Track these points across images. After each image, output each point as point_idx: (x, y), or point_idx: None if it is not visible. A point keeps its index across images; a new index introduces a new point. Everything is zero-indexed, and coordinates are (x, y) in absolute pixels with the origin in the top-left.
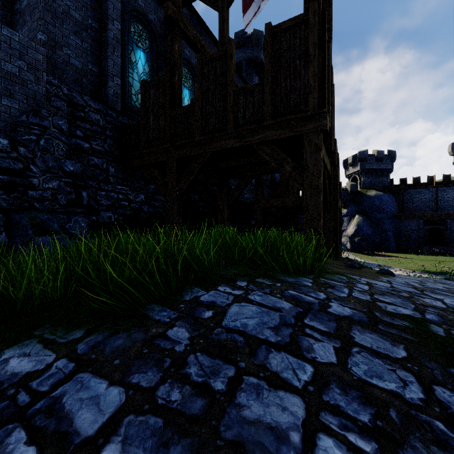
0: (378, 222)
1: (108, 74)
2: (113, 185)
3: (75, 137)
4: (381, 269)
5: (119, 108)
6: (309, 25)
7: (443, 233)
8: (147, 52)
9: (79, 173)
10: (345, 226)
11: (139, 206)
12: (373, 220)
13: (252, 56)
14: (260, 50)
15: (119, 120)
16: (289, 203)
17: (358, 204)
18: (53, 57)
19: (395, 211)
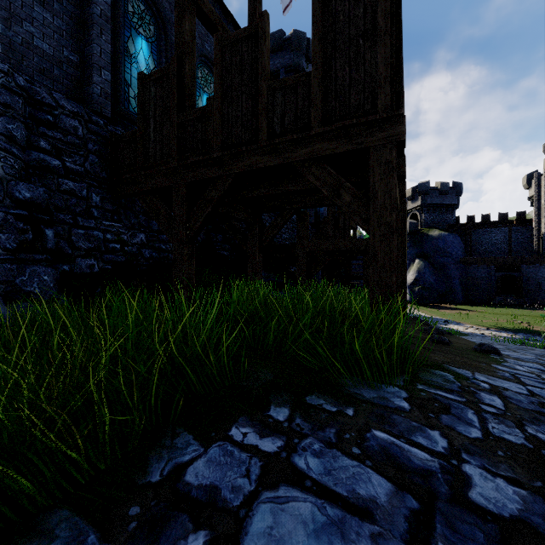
0: (442, 268)
1: (93, 65)
2: (98, 220)
3: (37, 150)
4: (480, 345)
5: (109, 114)
6: None
7: (518, 281)
8: (152, 42)
9: (42, 202)
10: None
11: (137, 250)
12: (436, 265)
13: (291, 63)
14: (302, 55)
15: (109, 130)
16: (342, 246)
17: (419, 246)
18: (6, 33)
19: (462, 255)
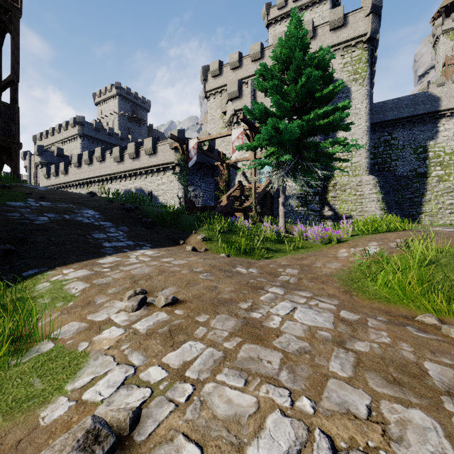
0: None
1: None
2: None
3: None
4: None
5: None
6: (16, 111)
7: None
8: None
9: None
10: None
11: None
12: None
13: None
14: None
15: None
16: None
17: None
18: None
19: None
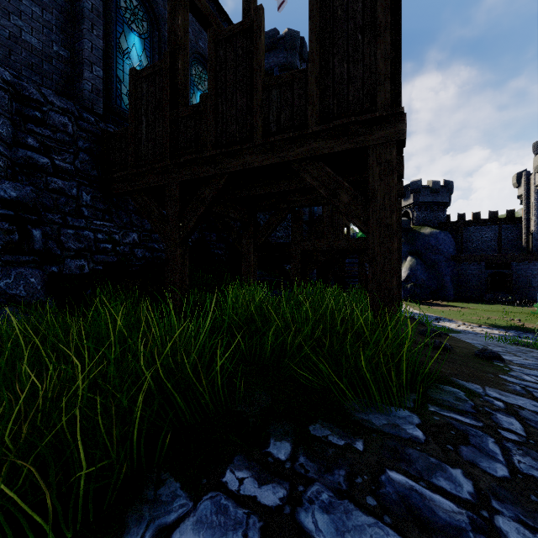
0: (434, 265)
1: (84, 61)
2: (89, 220)
3: (25, 147)
4: (482, 350)
5: (101, 111)
6: None
7: (508, 278)
8: (145, 38)
9: (29, 201)
10: None
11: (129, 250)
12: (428, 262)
13: (285, 61)
14: (296, 54)
15: (100, 128)
16: (337, 246)
17: (411, 244)
18: None
19: (453, 252)
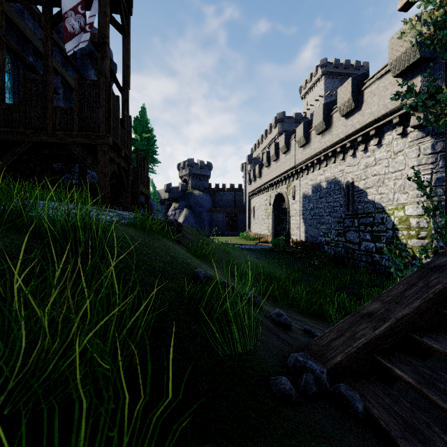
0: (199, 214)
1: None
2: None
3: None
4: None
5: None
6: (101, 88)
7: (236, 222)
8: None
9: None
10: (177, 217)
11: None
12: (196, 212)
13: (87, 49)
14: None
15: None
16: None
17: (187, 200)
18: None
19: (210, 207)
